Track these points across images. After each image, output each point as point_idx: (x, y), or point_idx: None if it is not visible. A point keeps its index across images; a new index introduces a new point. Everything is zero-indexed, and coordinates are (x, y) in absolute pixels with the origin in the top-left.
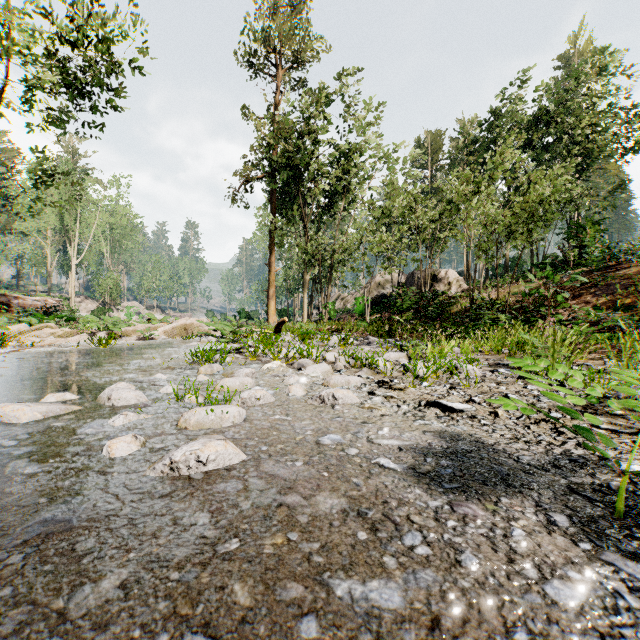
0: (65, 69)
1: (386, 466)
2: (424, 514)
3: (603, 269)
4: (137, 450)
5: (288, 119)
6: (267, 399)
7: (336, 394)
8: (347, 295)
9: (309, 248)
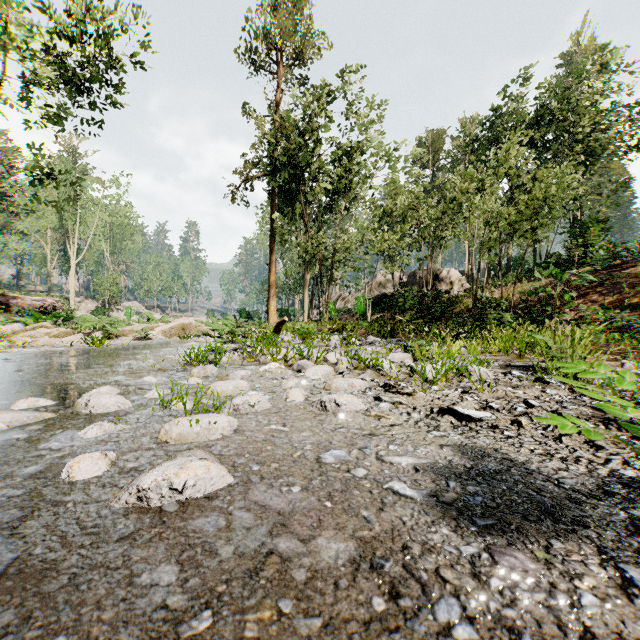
0: (62, 65)
1: (401, 493)
2: (457, 567)
3: (608, 268)
4: (105, 470)
5: (288, 117)
6: (262, 405)
7: (339, 400)
8: (348, 295)
9: (310, 247)
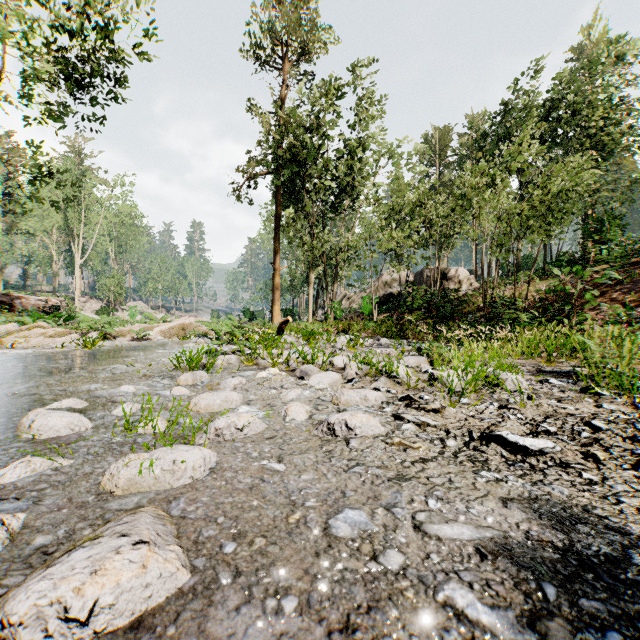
0: (62, 60)
1: (472, 618)
2: None
3: (626, 266)
4: None
5: (293, 113)
6: (254, 428)
7: (351, 422)
8: (353, 294)
9: (314, 246)
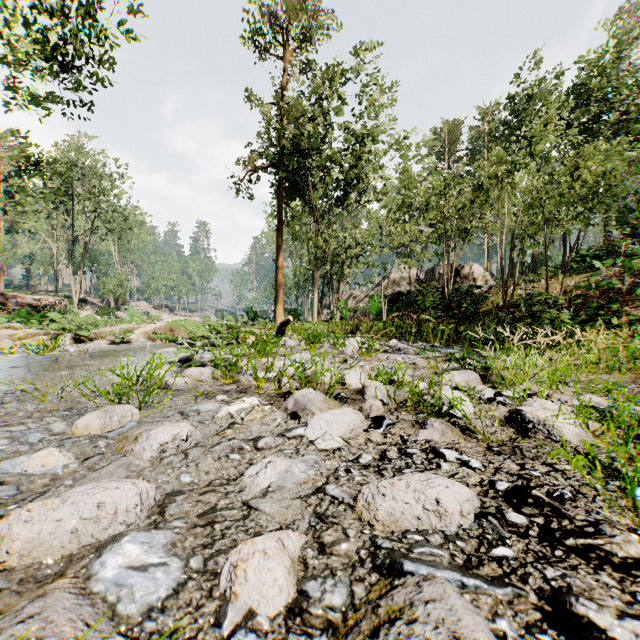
0: (45, 38)
1: None
2: None
3: None
4: None
5: (296, 101)
6: None
7: None
8: (359, 294)
9: (319, 242)
